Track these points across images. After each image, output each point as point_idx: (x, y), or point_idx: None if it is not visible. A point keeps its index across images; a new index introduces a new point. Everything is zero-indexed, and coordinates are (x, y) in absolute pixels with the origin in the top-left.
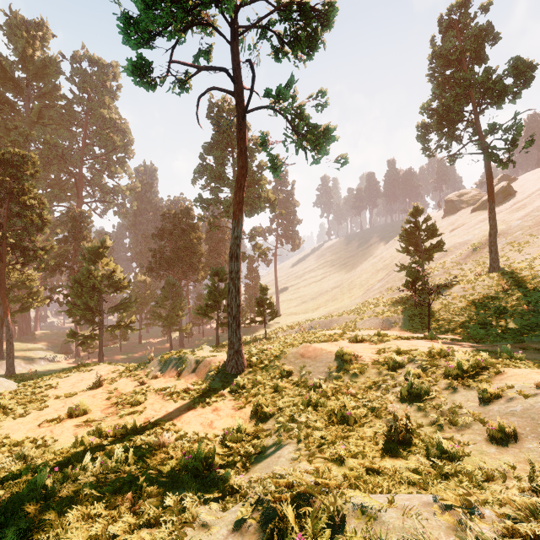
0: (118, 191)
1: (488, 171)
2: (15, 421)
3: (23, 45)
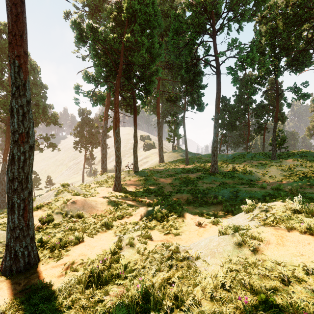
0: None
1: None
2: None
3: None
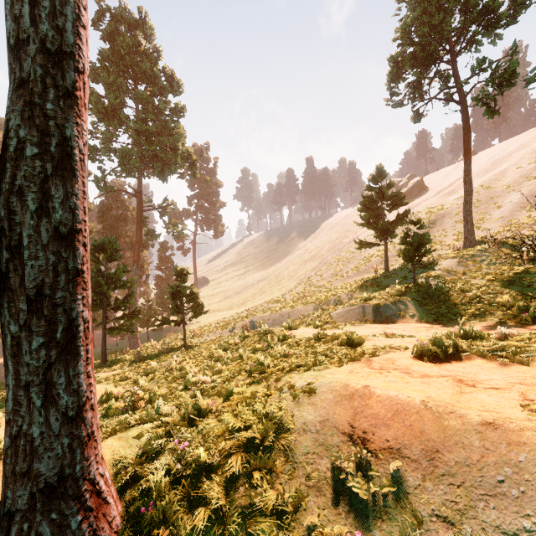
0: None
1: (467, 124)
2: None
3: None
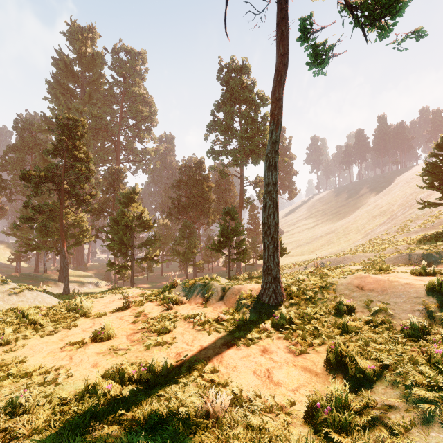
0: (145, 153)
1: None
2: (41, 339)
3: (79, 45)
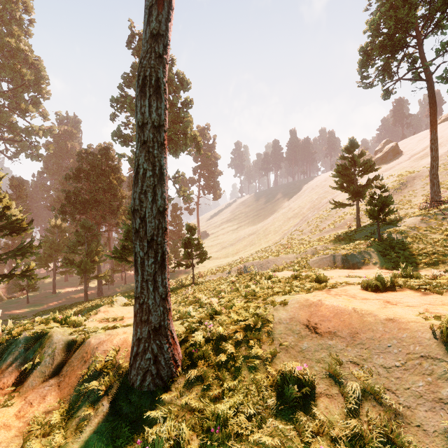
0: (29, 131)
1: (433, 99)
2: None
3: None
